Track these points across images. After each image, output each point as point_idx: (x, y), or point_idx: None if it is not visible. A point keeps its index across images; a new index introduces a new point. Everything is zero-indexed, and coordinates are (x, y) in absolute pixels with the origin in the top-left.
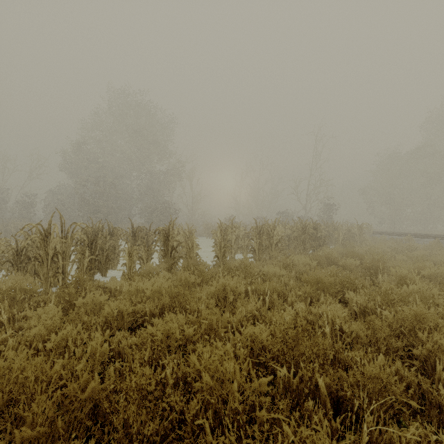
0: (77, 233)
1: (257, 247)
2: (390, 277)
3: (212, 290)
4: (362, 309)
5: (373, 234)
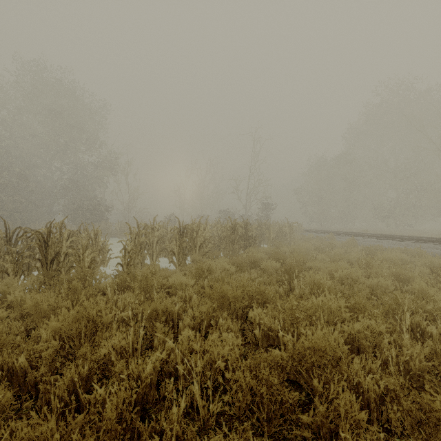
0: None
1: (177, 250)
2: (306, 280)
3: (54, 326)
4: (266, 331)
5: (303, 232)
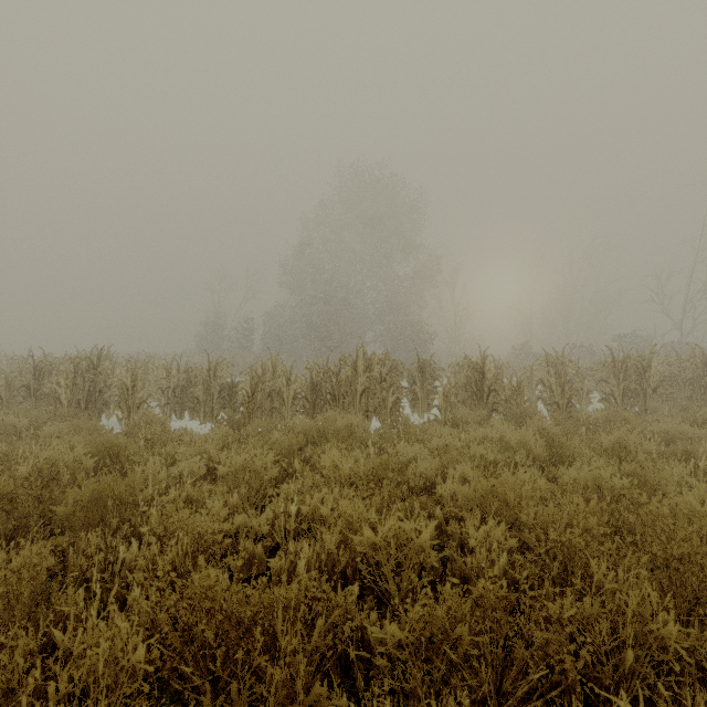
0: (376, 366)
1: (620, 393)
2: None
3: (605, 444)
4: None
5: None
